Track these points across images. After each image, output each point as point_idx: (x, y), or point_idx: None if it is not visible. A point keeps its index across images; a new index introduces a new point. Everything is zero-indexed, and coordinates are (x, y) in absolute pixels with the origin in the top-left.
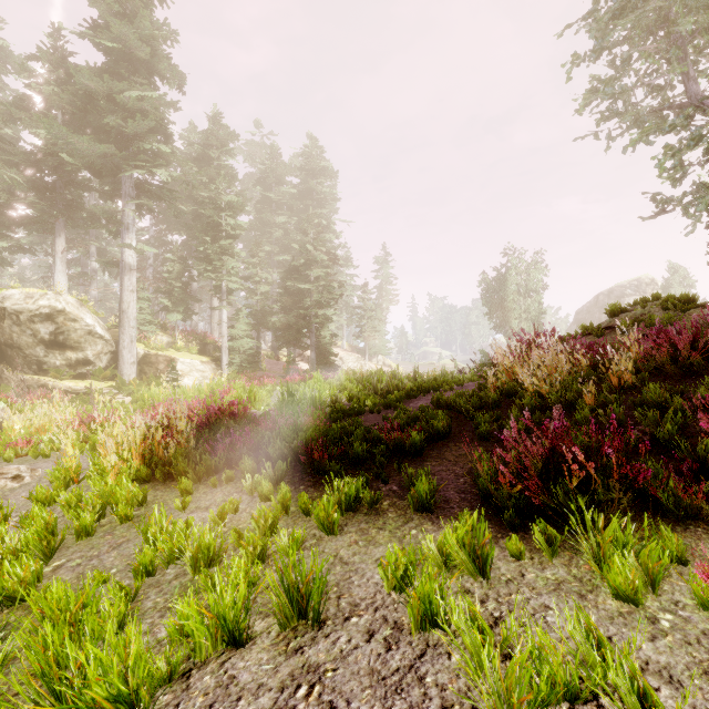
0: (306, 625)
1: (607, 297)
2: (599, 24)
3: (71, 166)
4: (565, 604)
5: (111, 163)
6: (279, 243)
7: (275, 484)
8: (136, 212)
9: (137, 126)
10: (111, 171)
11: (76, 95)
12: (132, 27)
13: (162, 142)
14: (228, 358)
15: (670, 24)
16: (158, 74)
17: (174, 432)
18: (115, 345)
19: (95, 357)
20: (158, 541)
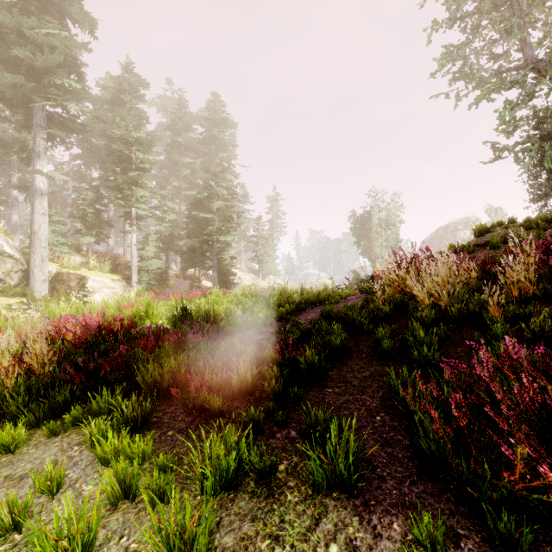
0: None
1: (444, 231)
2: None
3: None
4: None
5: (21, 94)
6: (187, 180)
7: (134, 429)
8: (47, 141)
9: (46, 60)
10: (22, 102)
11: None
12: None
13: (75, 81)
14: (138, 276)
15: None
16: (70, 17)
17: (24, 357)
18: (27, 264)
19: (5, 275)
20: None
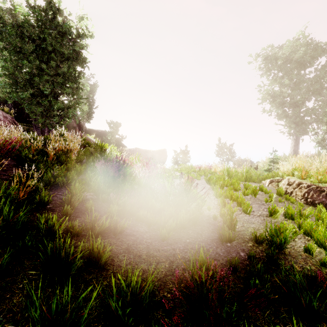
0: (271, 217)
1: None
2: None
3: None
4: (222, 190)
5: None
6: None
7: None
8: None
9: None
10: None
11: None
12: None
13: None
14: None
15: None
16: None
17: None
18: None
19: None
20: None
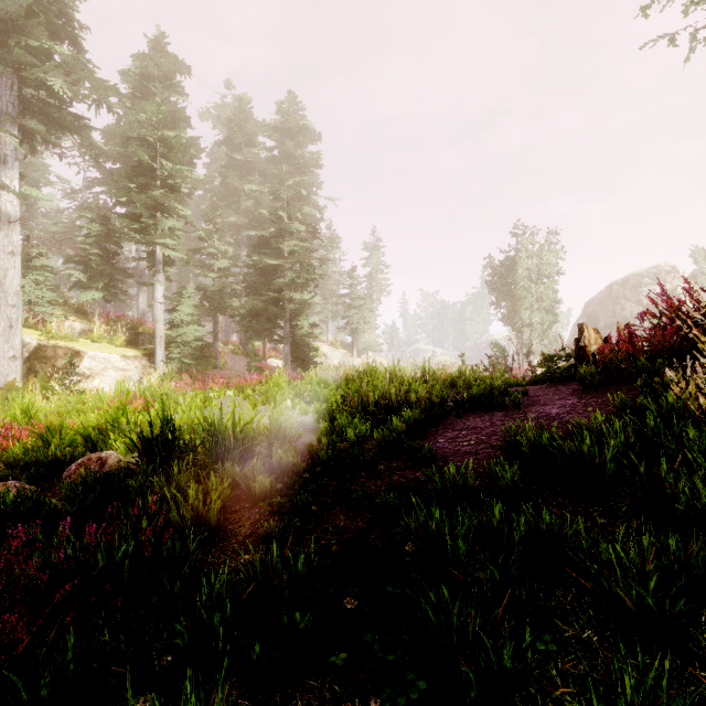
0: None
1: (622, 287)
2: None
3: None
4: None
5: None
6: (249, 215)
7: None
8: (16, 137)
9: (6, 0)
10: None
11: None
12: None
13: None
14: (167, 352)
15: None
16: None
17: None
18: None
19: None
20: None
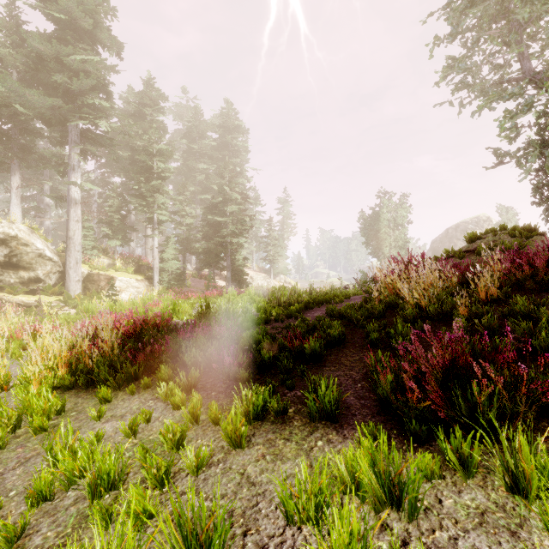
0: None
1: (455, 230)
2: (455, 13)
3: (24, 116)
4: None
5: (59, 114)
6: (202, 185)
7: (188, 391)
8: (81, 155)
9: (81, 84)
10: (59, 121)
11: (29, 56)
12: (77, 1)
13: (103, 99)
14: (159, 277)
15: (510, 14)
16: (100, 42)
17: (99, 342)
18: (63, 265)
19: (45, 276)
20: (60, 461)
